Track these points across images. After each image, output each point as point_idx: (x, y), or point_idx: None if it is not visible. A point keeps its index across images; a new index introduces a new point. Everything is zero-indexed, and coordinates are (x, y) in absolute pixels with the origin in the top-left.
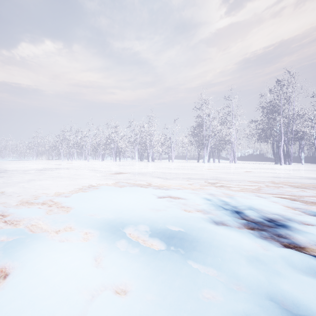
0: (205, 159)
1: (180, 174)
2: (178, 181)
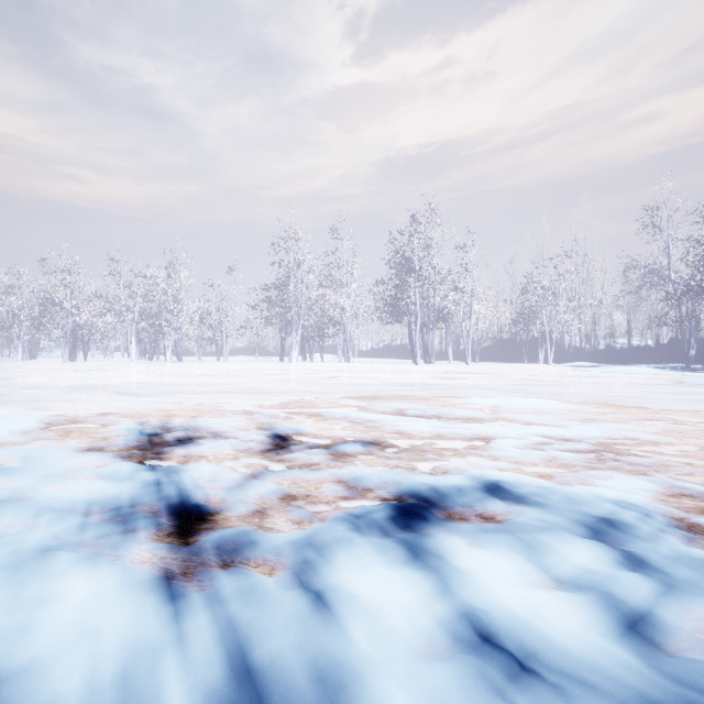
0: (292, 355)
1: (190, 386)
2: (156, 398)
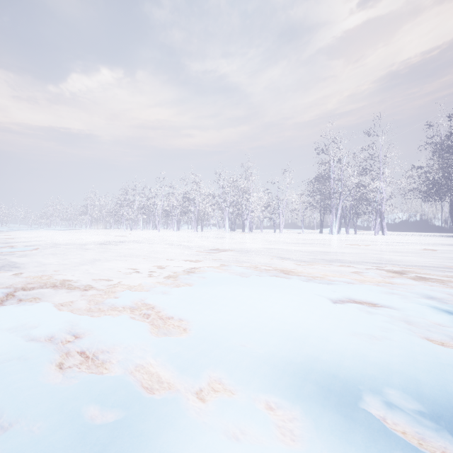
0: (333, 229)
1: (315, 253)
2: (327, 266)
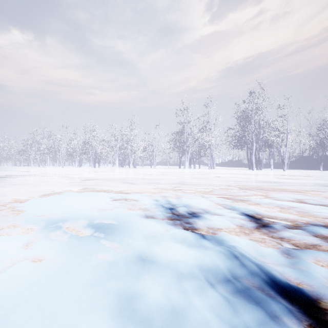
0: (185, 165)
1: (152, 180)
2: (145, 186)
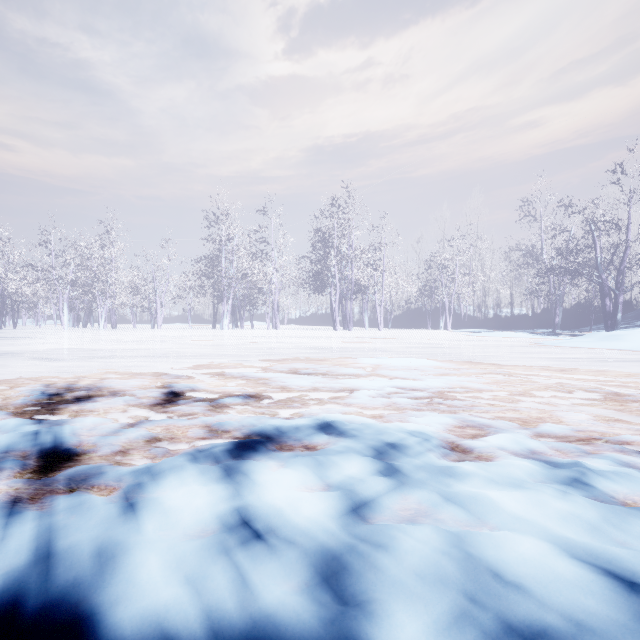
0: (224, 323)
1: (113, 351)
2: (74, 363)
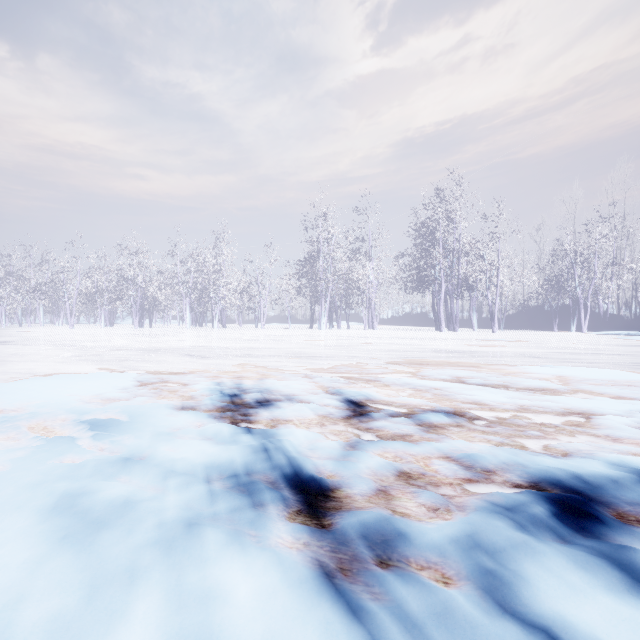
0: (322, 323)
1: (242, 350)
2: (219, 360)
